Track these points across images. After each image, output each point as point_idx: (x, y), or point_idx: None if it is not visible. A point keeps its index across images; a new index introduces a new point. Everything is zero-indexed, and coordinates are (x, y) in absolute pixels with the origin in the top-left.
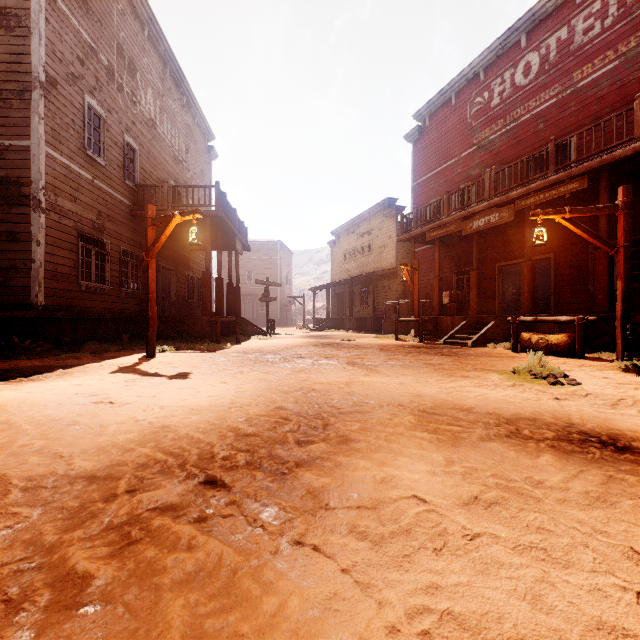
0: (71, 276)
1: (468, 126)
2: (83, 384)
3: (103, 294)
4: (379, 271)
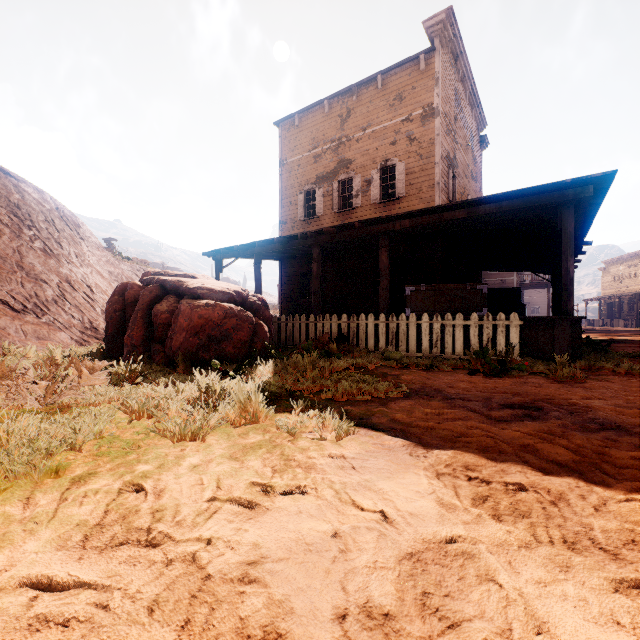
0: None
1: None
2: None
3: None
4: None
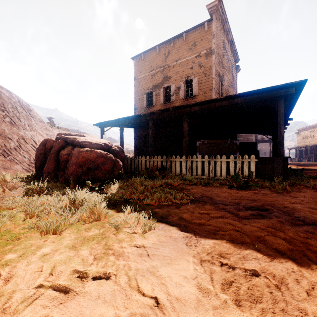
0: None
1: None
2: None
3: None
4: (316, 144)
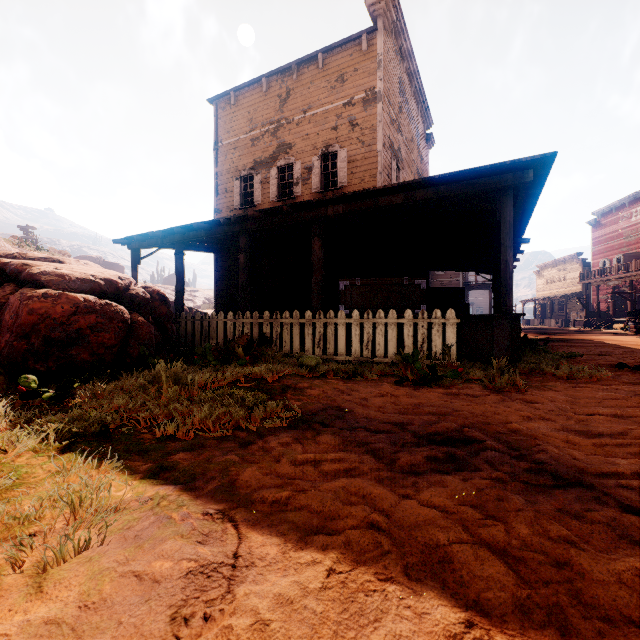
0: None
1: (621, 226)
2: None
3: None
4: (569, 294)
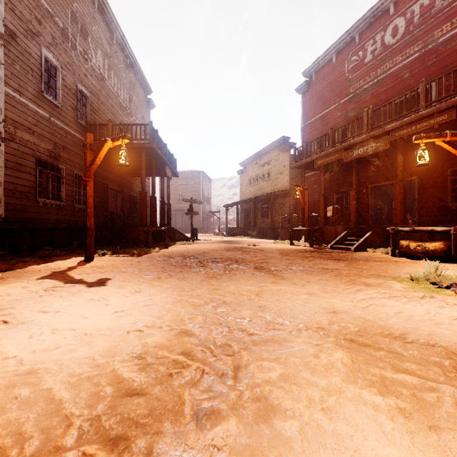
0: (29, 194)
1: (346, 79)
2: (1, 294)
3: (59, 209)
4: (276, 192)
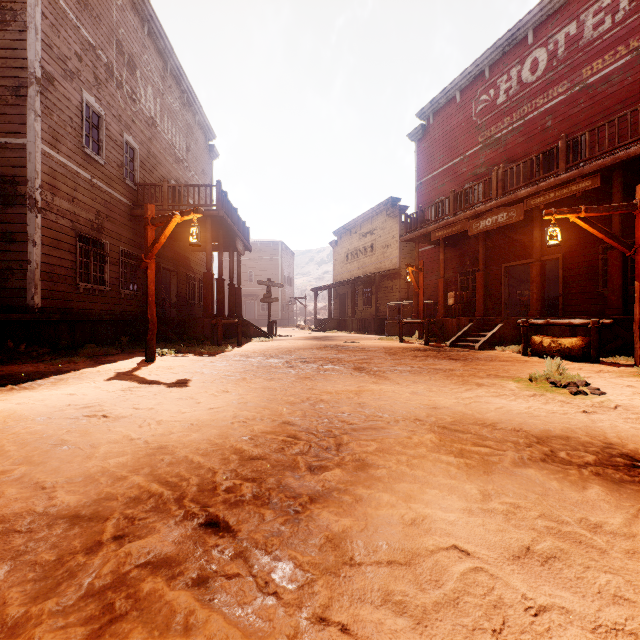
0: (69, 277)
1: (473, 124)
2: (77, 393)
3: (102, 296)
4: (382, 271)
